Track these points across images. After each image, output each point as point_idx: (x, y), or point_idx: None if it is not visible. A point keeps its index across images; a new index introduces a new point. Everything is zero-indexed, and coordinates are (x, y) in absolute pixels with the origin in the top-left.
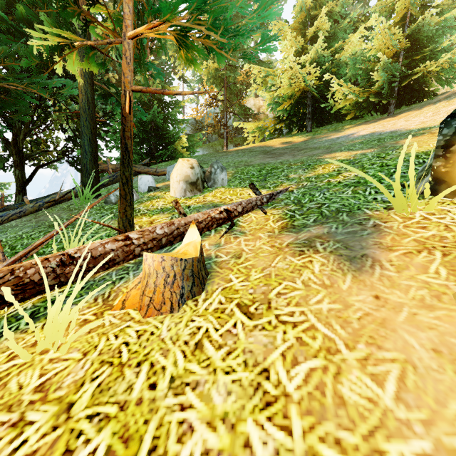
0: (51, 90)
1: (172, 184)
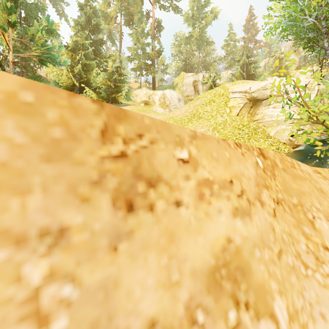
0: None
1: None
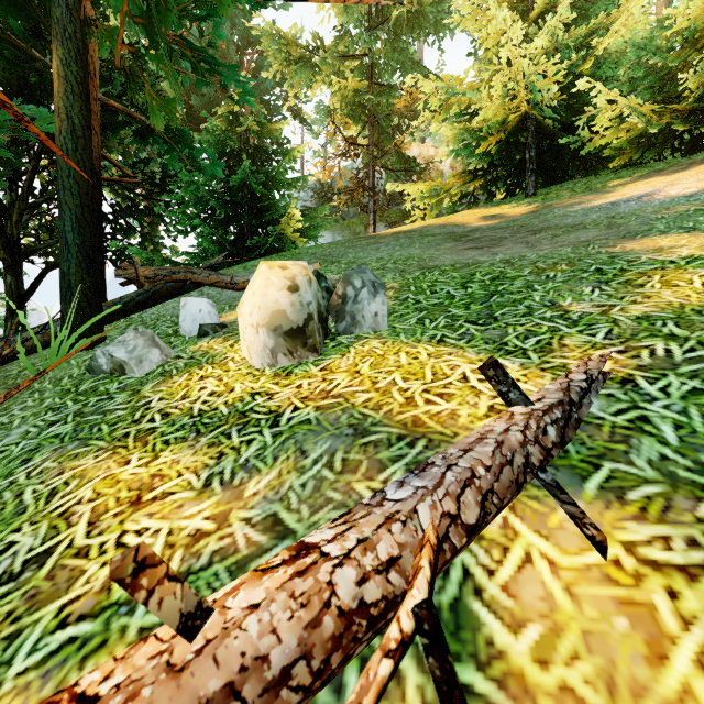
0: (6, 114)
1: (243, 331)
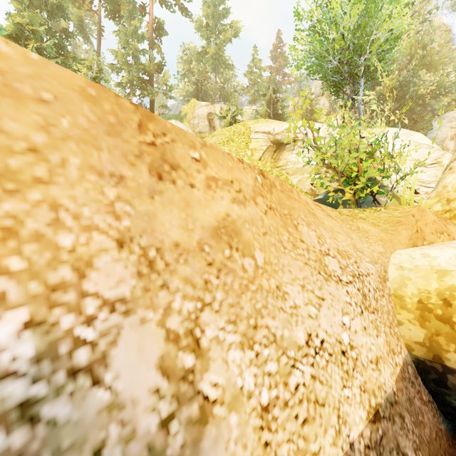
0: None
1: None
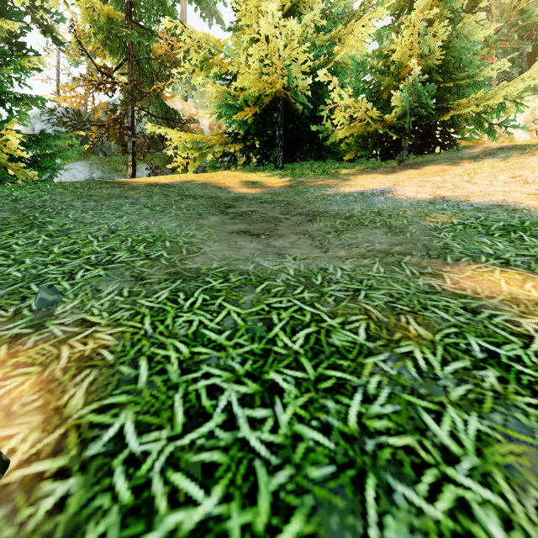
0: None
1: None
